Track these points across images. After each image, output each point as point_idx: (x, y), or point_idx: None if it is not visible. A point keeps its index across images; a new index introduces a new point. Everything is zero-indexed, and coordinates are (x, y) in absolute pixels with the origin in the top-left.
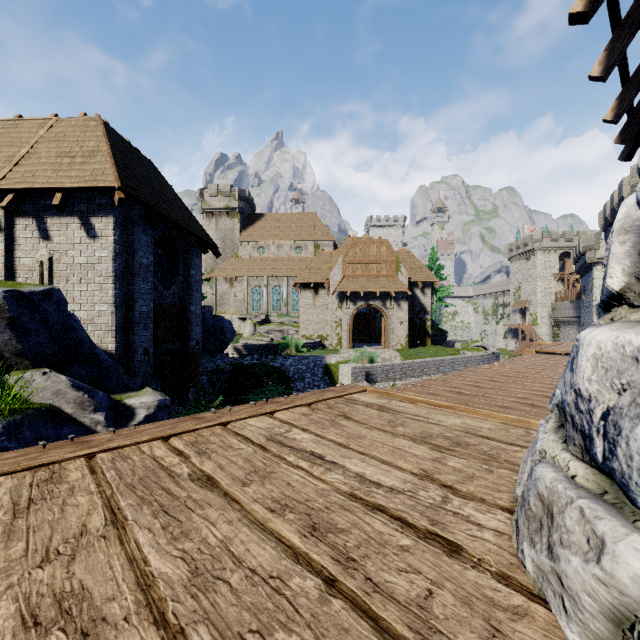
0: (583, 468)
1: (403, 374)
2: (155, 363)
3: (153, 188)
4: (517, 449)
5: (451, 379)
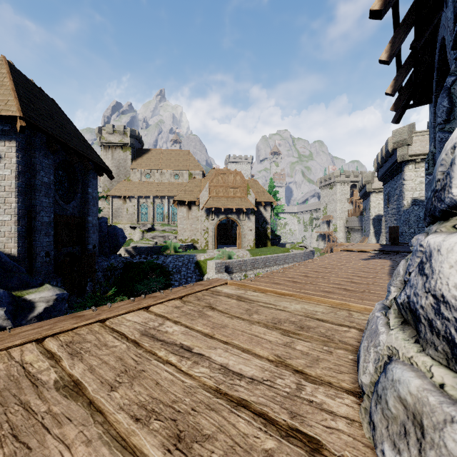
0: (451, 376)
1: (252, 267)
2: (56, 263)
3: (54, 121)
4: (346, 329)
5: (288, 271)
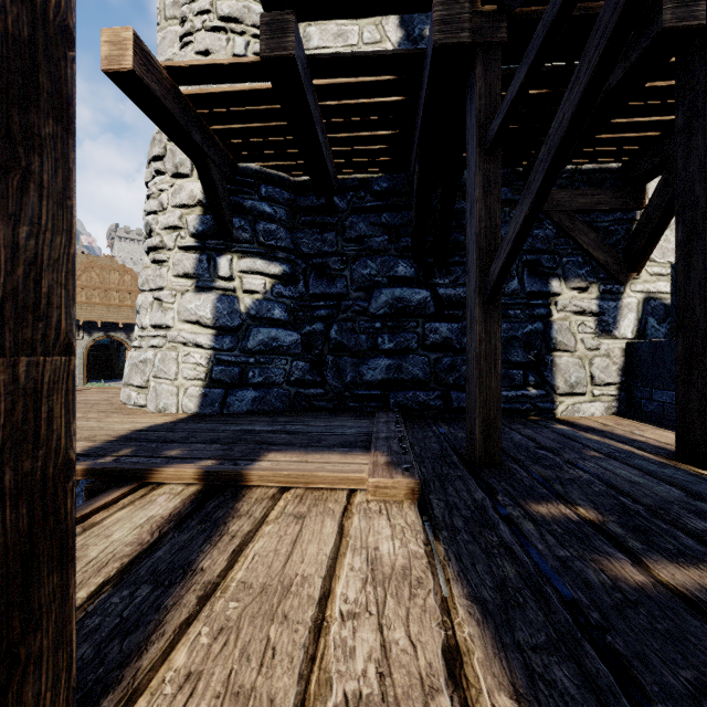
0: None
1: None
2: None
3: None
4: None
5: None
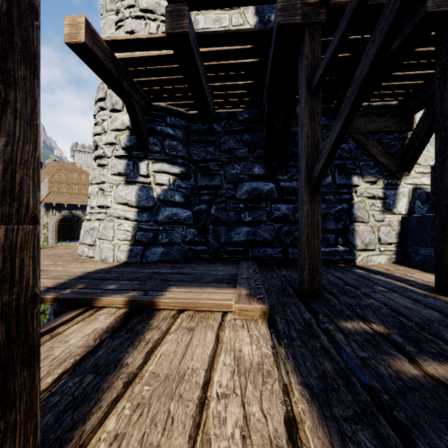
0: None
1: None
2: None
3: None
4: None
5: None
